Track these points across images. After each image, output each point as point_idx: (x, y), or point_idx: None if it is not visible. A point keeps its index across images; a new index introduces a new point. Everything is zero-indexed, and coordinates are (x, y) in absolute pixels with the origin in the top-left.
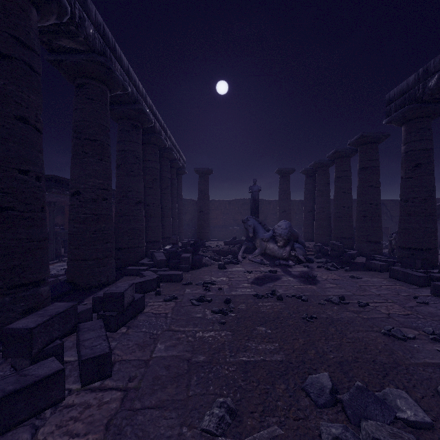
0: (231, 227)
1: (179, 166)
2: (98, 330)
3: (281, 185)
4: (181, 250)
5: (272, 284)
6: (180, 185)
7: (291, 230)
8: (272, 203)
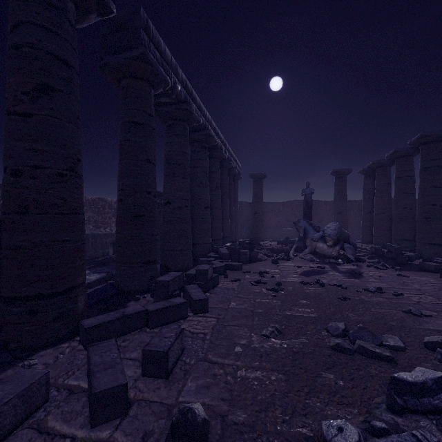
0: (284, 228)
1: (236, 173)
2: (197, 289)
3: (336, 187)
4: (239, 247)
5: (318, 276)
6: (236, 189)
7: (340, 231)
8: (328, 204)
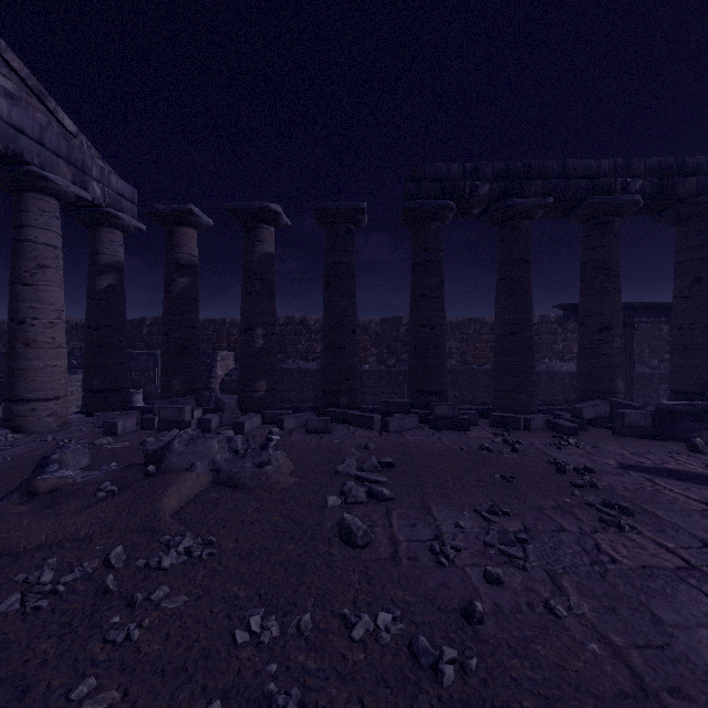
0: None
1: None
2: (406, 416)
3: None
4: None
5: (648, 476)
6: None
7: None
8: None
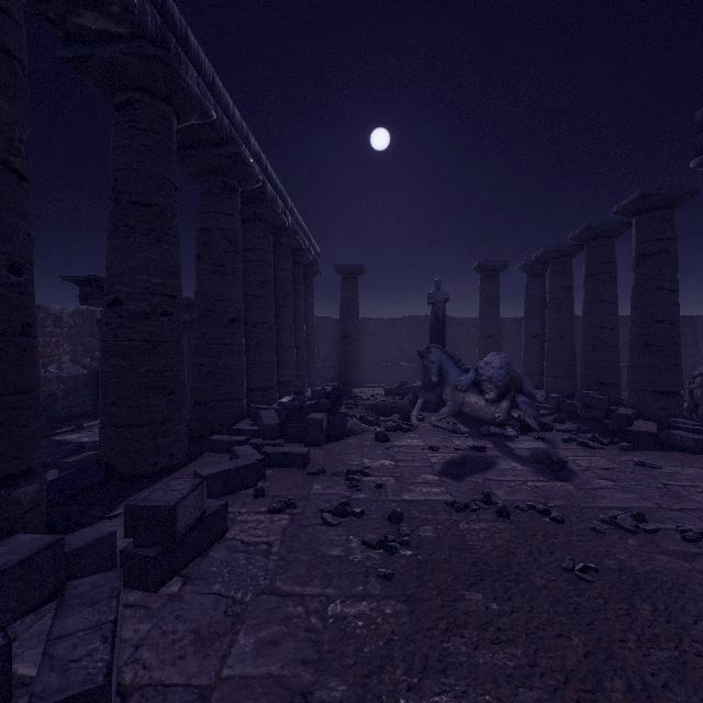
0: (395, 363)
1: (309, 261)
2: (103, 604)
3: (483, 292)
4: (310, 404)
5: (481, 477)
6: (310, 293)
7: (510, 371)
8: (466, 324)
